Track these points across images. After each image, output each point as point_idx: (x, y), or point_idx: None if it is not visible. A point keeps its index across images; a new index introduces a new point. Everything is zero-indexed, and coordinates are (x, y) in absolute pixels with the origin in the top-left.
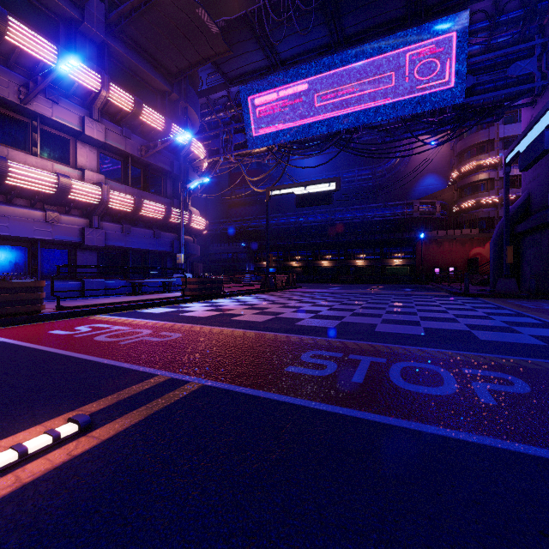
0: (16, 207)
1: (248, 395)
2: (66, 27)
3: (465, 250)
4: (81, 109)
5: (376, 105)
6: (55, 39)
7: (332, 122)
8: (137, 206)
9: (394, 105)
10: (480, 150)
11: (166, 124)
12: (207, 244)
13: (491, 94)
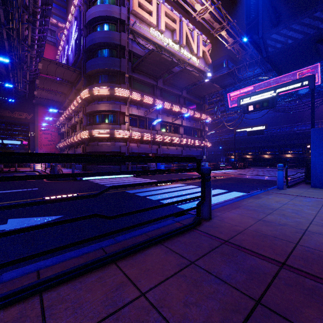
0: (171, 147)
1: (238, 177)
2: (177, 97)
3: None
4: (181, 118)
5: (284, 93)
6: (175, 101)
7: None
8: (194, 142)
9: (293, 92)
10: None
11: (200, 115)
12: None
13: None
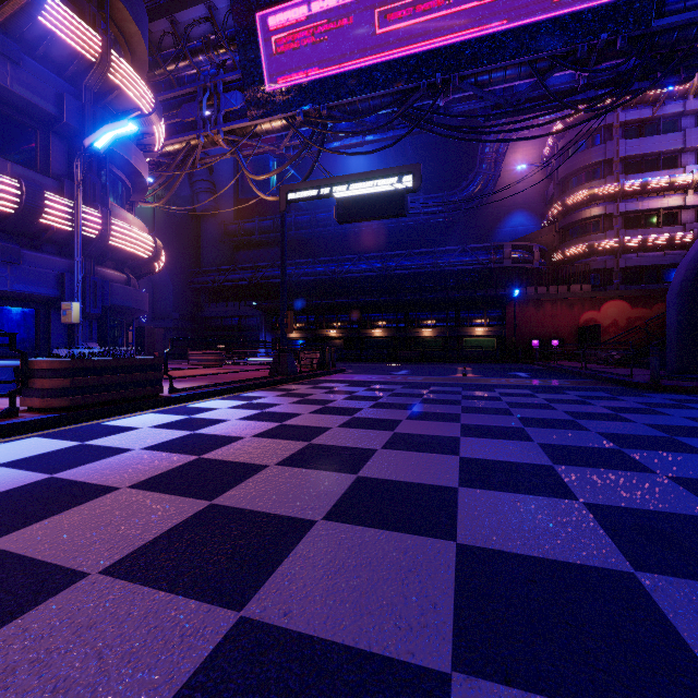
0: None
1: None
2: None
3: (574, 315)
4: None
5: (486, 31)
6: None
7: (404, 66)
8: None
9: (520, 32)
10: (593, 175)
11: None
12: (200, 304)
13: None
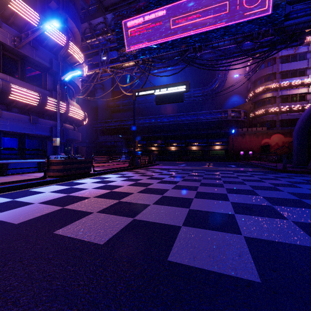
0: None
1: None
2: None
3: (258, 140)
4: None
5: (216, 27)
6: None
7: (183, 41)
8: (3, 89)
9: (230, 27)
10: (267, 79)
11: (41, 21)
12: (97, 136)
13: (304, 18)
